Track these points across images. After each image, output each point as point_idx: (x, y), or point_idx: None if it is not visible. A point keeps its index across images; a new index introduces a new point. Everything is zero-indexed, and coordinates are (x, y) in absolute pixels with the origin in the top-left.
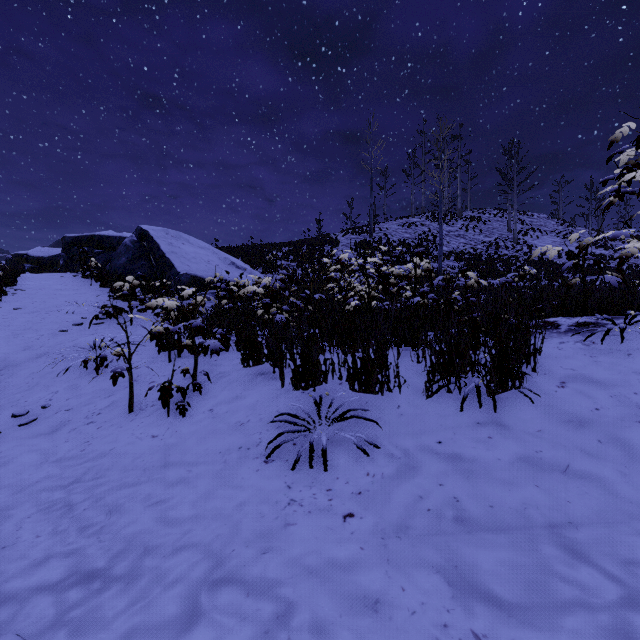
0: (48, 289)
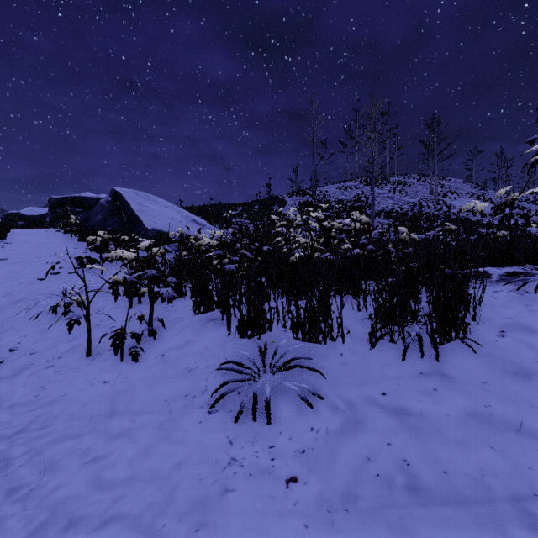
0: (33, 242)
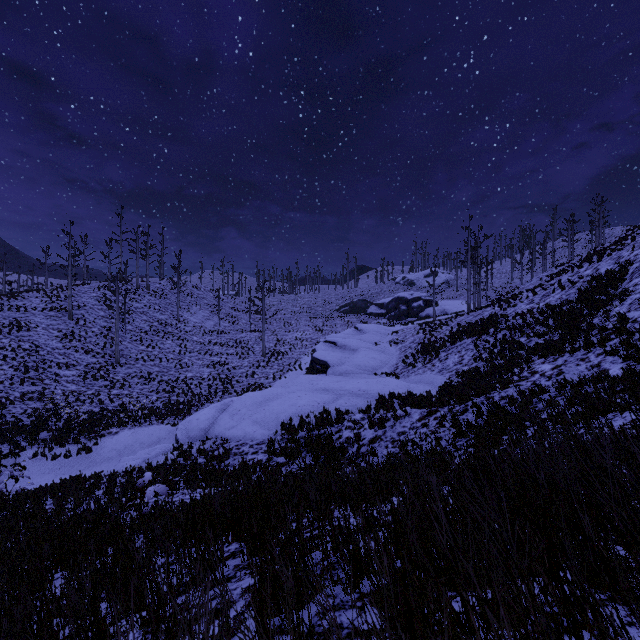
0: None
